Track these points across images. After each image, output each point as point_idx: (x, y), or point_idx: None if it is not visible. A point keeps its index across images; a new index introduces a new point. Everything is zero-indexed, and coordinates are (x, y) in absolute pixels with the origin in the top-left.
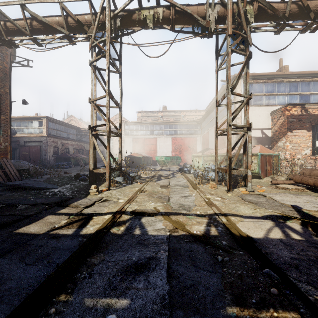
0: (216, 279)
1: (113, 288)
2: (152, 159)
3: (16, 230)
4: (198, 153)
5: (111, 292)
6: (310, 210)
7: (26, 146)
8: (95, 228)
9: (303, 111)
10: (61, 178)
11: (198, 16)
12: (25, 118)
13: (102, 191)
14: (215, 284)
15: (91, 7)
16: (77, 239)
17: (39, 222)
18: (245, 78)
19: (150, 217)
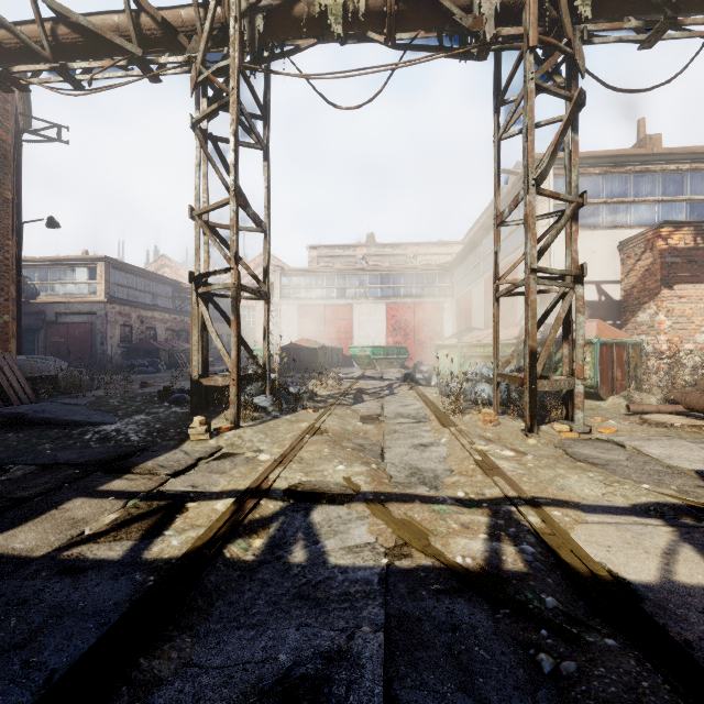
0: None
1: None
2: (342, 353)
3: None
4: (447, 339)
5: None
6: None
7: (59, 324)
8: (185, 540)
9: (699, 238)
10: (129, 397)
11: (452, 5)
12: (58, 260)
13: (220, 431)
14: None
15: None
16: (131, 576)
17: (43, 520)
18: (568, 155)
19: (335, 508)
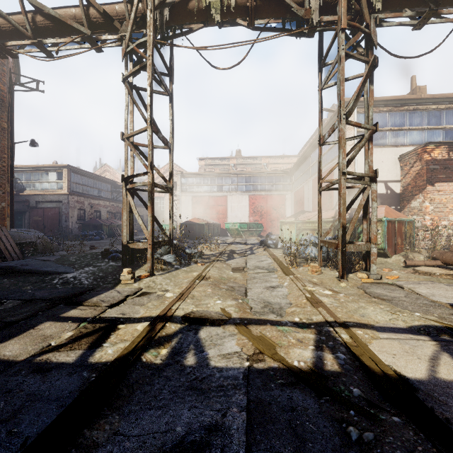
0: None
1: None
2: (220, 227)
3: None
4: (288, 218)
5: None
6: None
7: (38, 209)
8: (116, 350)
9: (451, 153)
10: (82, 255)
11: (291, 2)
12: (38, 167)
13: (141, 278)
14: None
15: None
16: (81, 374)
17: (24, 336)
18: (366, 99)
19: (215, 328)
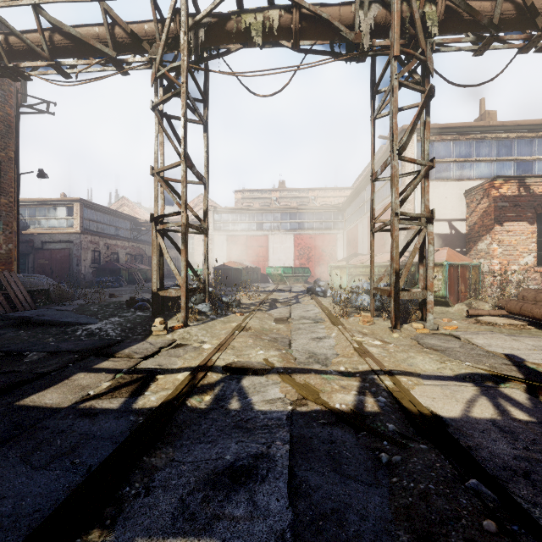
0: (380, 500)
1: (189, 517)
2: (260, 272)
3: (19, 401)
4: (339, 261)
5: (184, 526)
6: (540, 365)
7: (45, 250)
8: (159, 397)
9: (521, 188)
10: (104, 305)
11: (340, 24)
12: (44, 201)
13: (174, 329)
14: (378, 509)
15: (154, 9)
16: (127, 418)
17: (61, 386)
18: (423, 131)
19: (258, 377)
